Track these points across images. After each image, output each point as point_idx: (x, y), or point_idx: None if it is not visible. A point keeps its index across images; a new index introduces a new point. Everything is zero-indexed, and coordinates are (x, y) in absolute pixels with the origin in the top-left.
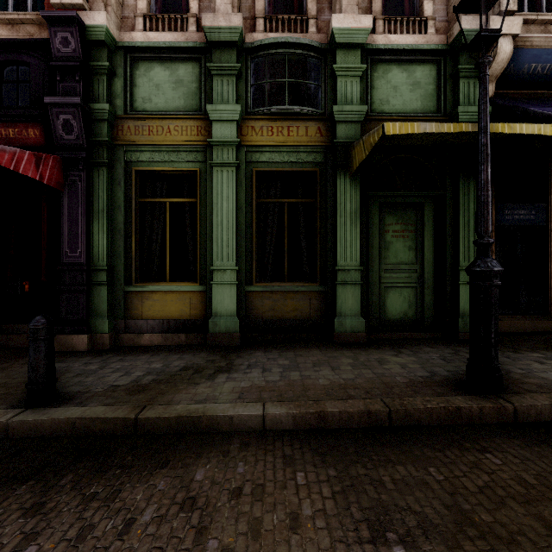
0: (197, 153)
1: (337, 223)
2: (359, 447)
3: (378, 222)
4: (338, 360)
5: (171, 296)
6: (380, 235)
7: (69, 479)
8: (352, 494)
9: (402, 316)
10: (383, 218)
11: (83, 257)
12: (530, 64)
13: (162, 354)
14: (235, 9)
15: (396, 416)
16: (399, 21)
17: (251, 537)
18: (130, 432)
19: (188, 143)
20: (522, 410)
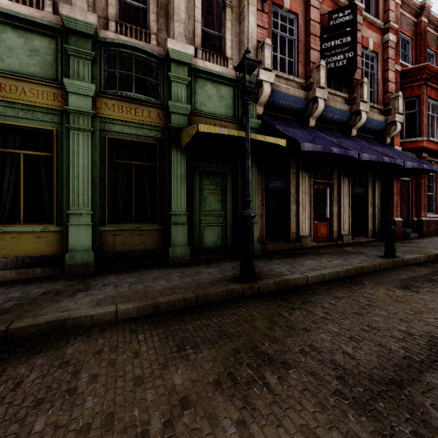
0: (53, 116)
1: (171, 182)
2: (177, 317)
3: (199, 183)
4: (170, 275)
5: (25, 236)
6: (200, 192)
7: None
8: (170, 337)
9: (214, 244)
10: (202, 180)
11: None
12: (280, 100)
13: (19, 286)
14: (90, 7)
15: (200, 298)
16: (212, 54)
17: (110, 367)
18: (1, 341)
19: (44, 106)
20: (261, 287)
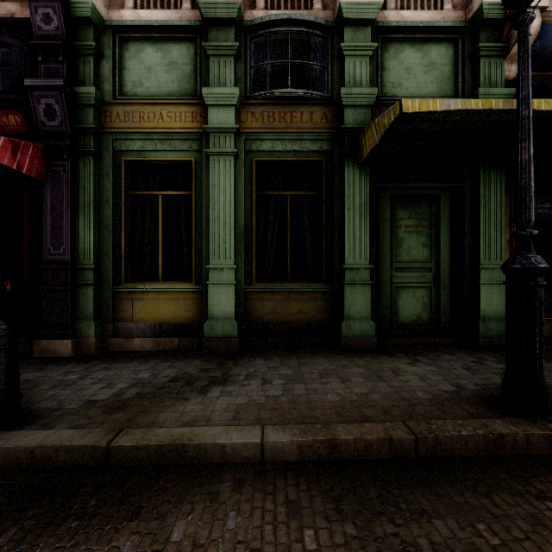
0: (191, 142)
1: (345, 217)
2: (381, 488)
3: (389, 217)
4: (348, 370)
5: (163, 297)
6: (392, 231)
7: (9, 537)
8: None
9: (415, 318)
10: (394, 212)
11: (67, 254)
12: None
13: (152, 362)
14: None
15: (424, 445)
16: None
17: None
18: (101, 463)
19: (182, 130)
20: None
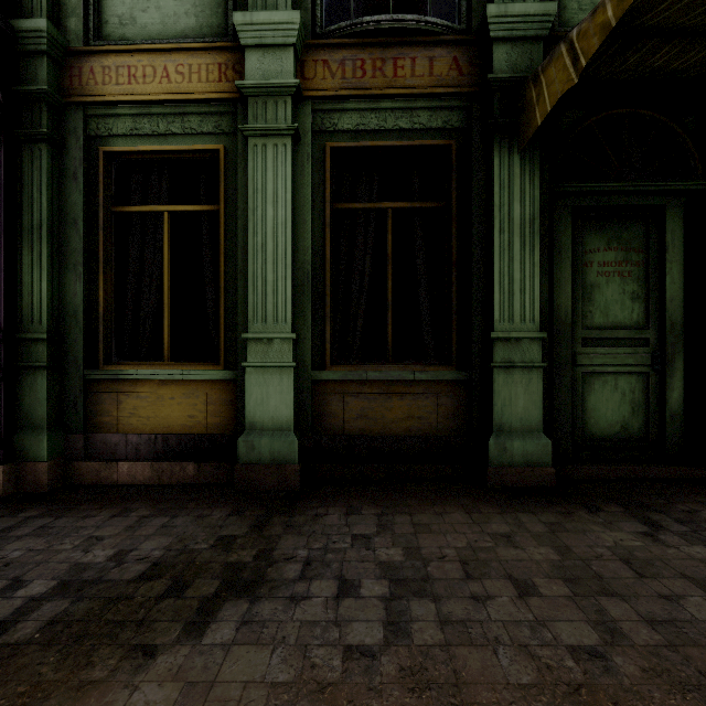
0: (219, 118)
1: (494, 246)
2: None
3: (571, 246)
4: (520, 553)
5: (170, 389)
6: (575, 272)
7: None
8: None
9: (618, 429)
10: (580, 238)
11: None
12: None
13: (135, 514)
14: None
15: None
16: None
17: None
18: None
19: (201, 96)
20: None
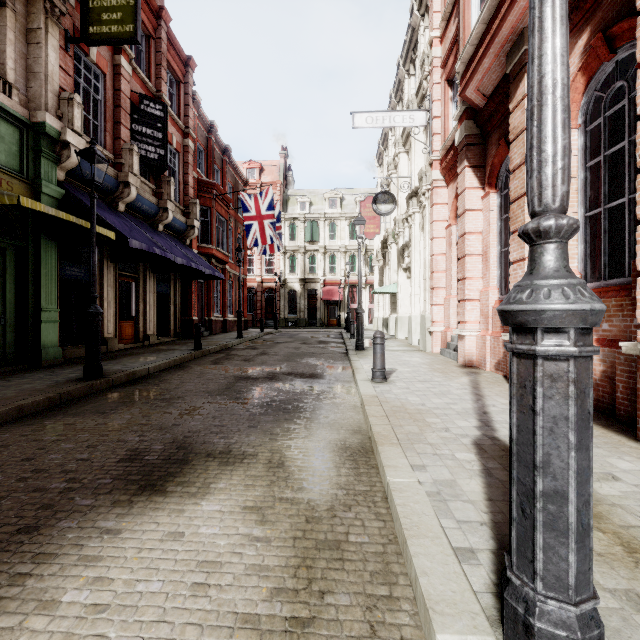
0: None
1: None
2: (58, 410)
3: None
4: None
5: None
6: None
7: None
8: (81, 414)
9: None
10: None
11: None
12: (87, 171)
13: None
14: None
15: (64, 396)
16: None
17: (61, 431)
18: None
19: None
20: (116, 380)
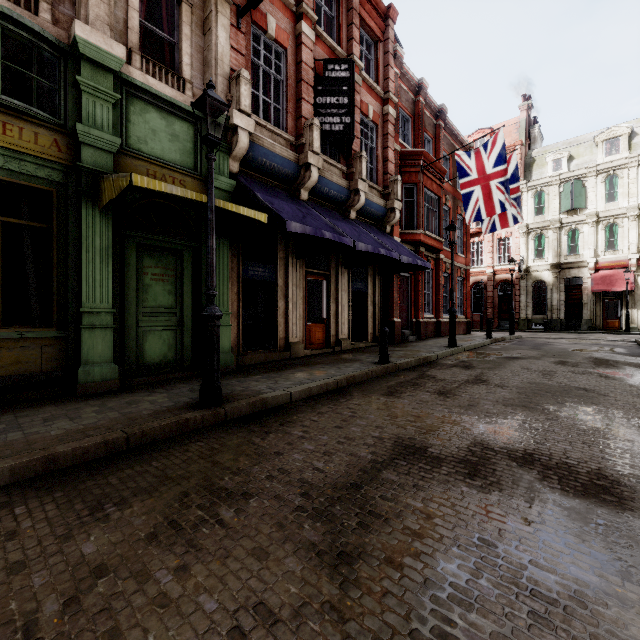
0: None
1: (83, 259)
2: (92, 471)
3: (135, 263)
4: (80, 411)
5: None
6: (138, 277)
7: None
8: (78, 499)
9: (162, 358)
10: (141, 260)
11: None
12: (263, 158)
13: None
14: None
15: (134, 439)
16: (159, 67)
17: None
18: None
19: None
20: (230, 412)
